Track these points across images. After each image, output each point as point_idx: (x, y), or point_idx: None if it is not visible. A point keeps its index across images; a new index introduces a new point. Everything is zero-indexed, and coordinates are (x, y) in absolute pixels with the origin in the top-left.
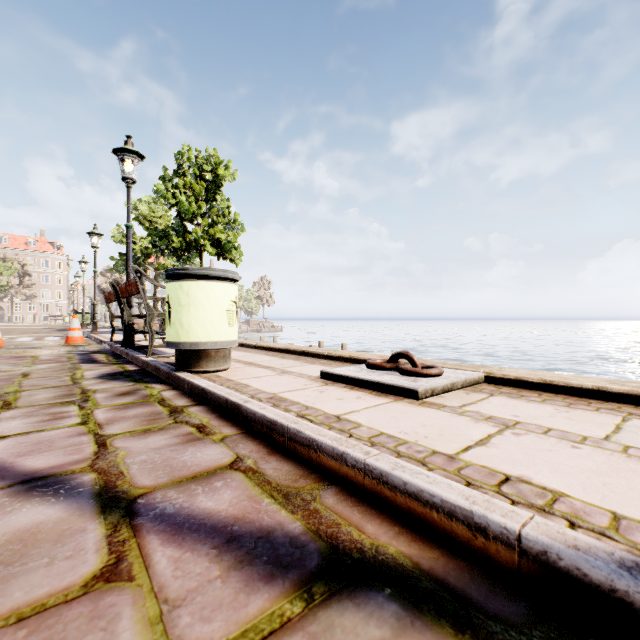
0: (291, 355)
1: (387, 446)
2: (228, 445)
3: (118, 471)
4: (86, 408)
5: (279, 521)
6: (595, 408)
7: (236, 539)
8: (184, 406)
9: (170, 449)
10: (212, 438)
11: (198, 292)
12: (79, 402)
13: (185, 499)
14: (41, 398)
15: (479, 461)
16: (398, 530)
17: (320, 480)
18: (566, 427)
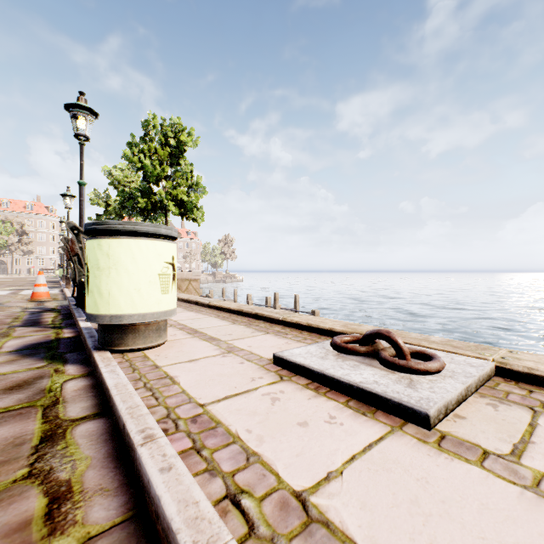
0: (243, 318)
1: None
2: None
3: None
4: None
5: None
6: None
7: None
8: (74, 420)
9: None
10: None
11: (121, 252)
12: None
13: None
14: None
15: None
16: None
17: None
18: None
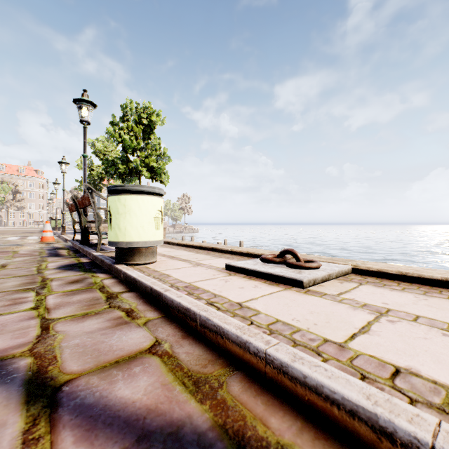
0: (203, 250)
1: (283, 334)
2: (149, 329)
3: (52, 355)
4: (41, 294)
5: (188, 413)
6: (447, 296)
7: (146, 436)
8: (119, 292)
9: (101, 333)
10: (137, 322)
11: (132, 203)
12: (37, 289)
13: (105, 386)
14: (9, 285)
15: (367, 350)
16: (300, 424)
17: (226, 365)
18: (430, 314)
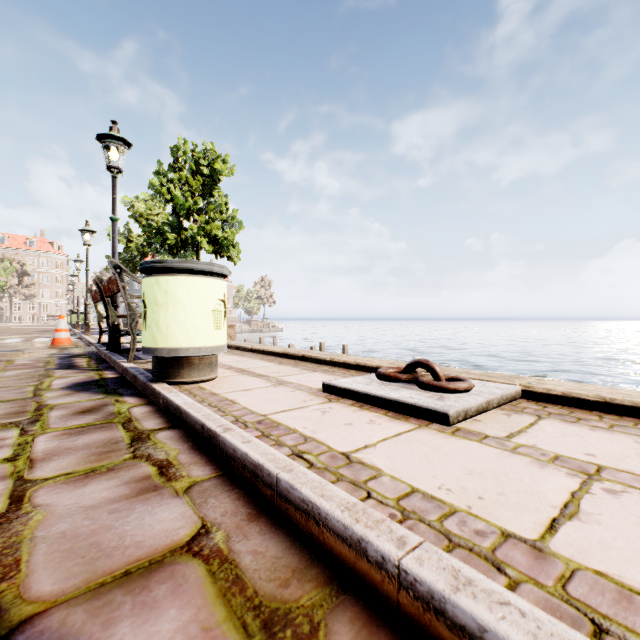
0: (289, 360)
1: (427, 519)
2: (194, 500)
3: (13, 558)
4: (29, 433)
5: None
6: None
7: None
8: (152, 430)
9: (109, 508)
10: (174, 486)
11: (178, 289)
12: (25, 424)
13: (94, 634)
14: None
15: (587, 559)
16: None
17: (324, 581)
18: None
